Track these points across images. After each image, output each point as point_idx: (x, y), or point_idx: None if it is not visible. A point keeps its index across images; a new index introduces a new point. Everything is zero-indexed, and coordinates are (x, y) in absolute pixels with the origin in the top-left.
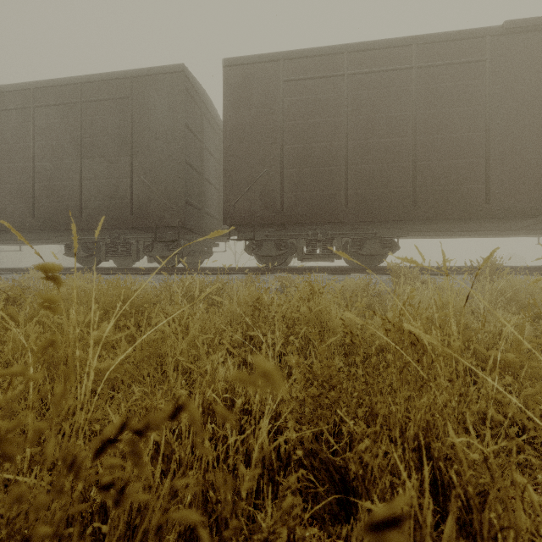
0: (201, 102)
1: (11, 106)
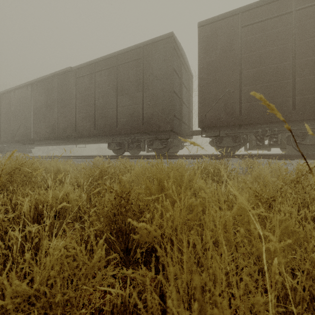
0: (180, 54)
1: (85, 74)
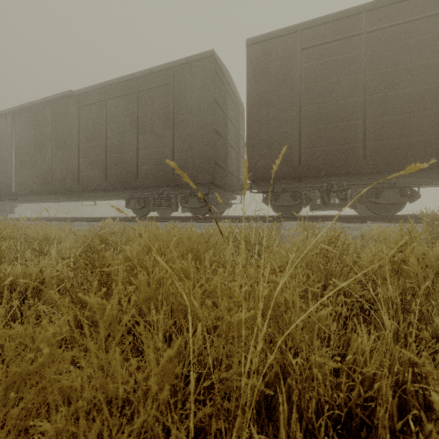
0: (225, 80)
1: (92, 101)
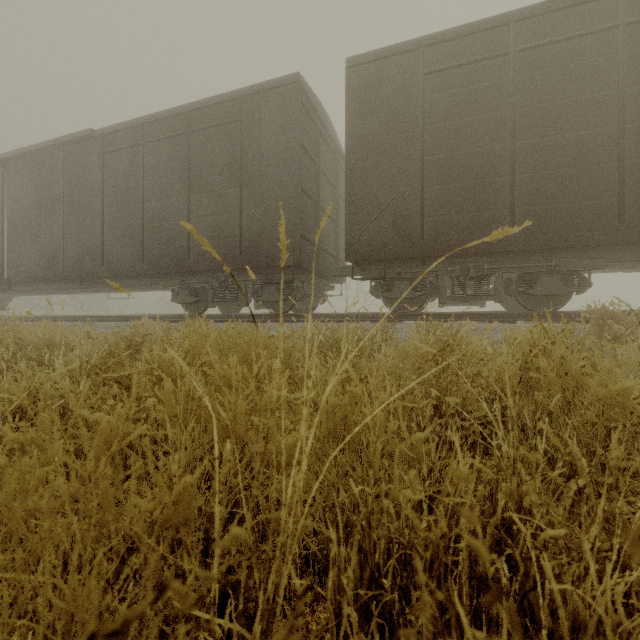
0: (316, 116)
1: (122, 145)
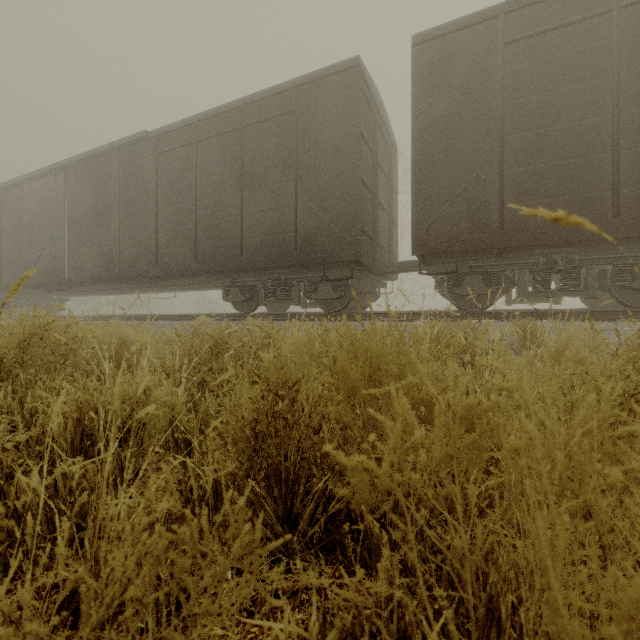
0: (373, 103)
1: (175, 145)
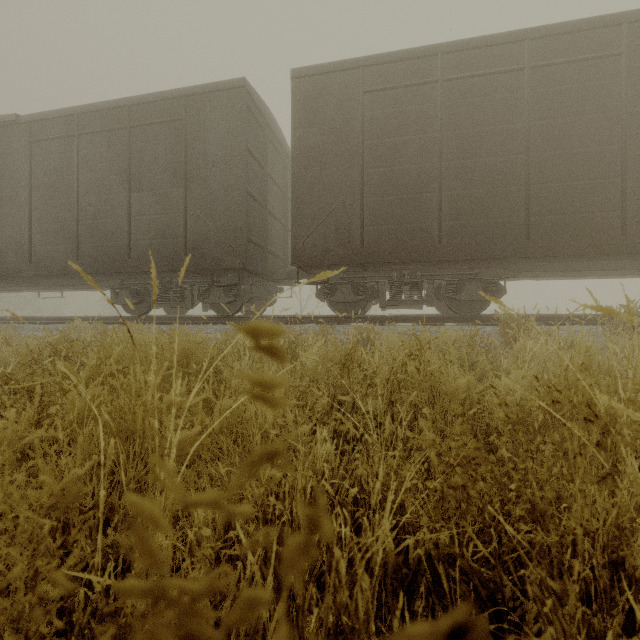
0: (264, 121)
1: (53, 135)
